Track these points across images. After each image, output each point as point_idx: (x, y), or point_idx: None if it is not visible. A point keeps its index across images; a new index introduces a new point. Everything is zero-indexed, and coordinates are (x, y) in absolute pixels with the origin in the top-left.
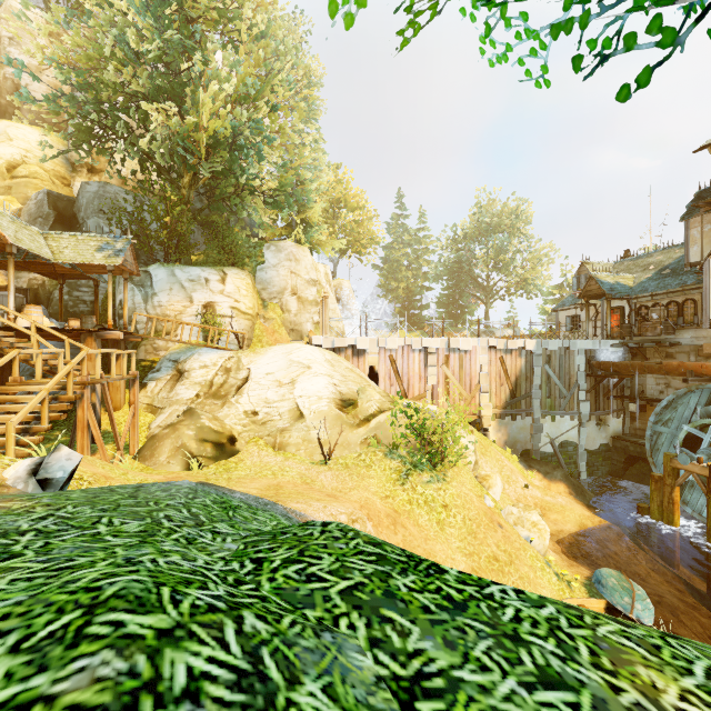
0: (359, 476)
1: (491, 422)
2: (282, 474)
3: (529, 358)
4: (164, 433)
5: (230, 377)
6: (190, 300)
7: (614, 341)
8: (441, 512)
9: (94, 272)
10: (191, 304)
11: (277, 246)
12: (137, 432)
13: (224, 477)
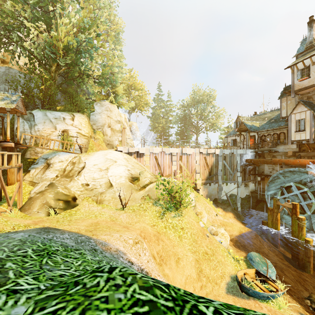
0: (140, 215)
1: (200, 186)
2: (100, 216)
3: (216, 157)
4: (37, 196)
5: (75, 166)
6: (55, 128)
7: (252, 150)
8: (180, 231)
9: (0, 112)
10: (55, 130)
11: (100, 103)
12: (21, 196)
13: (68, 219)
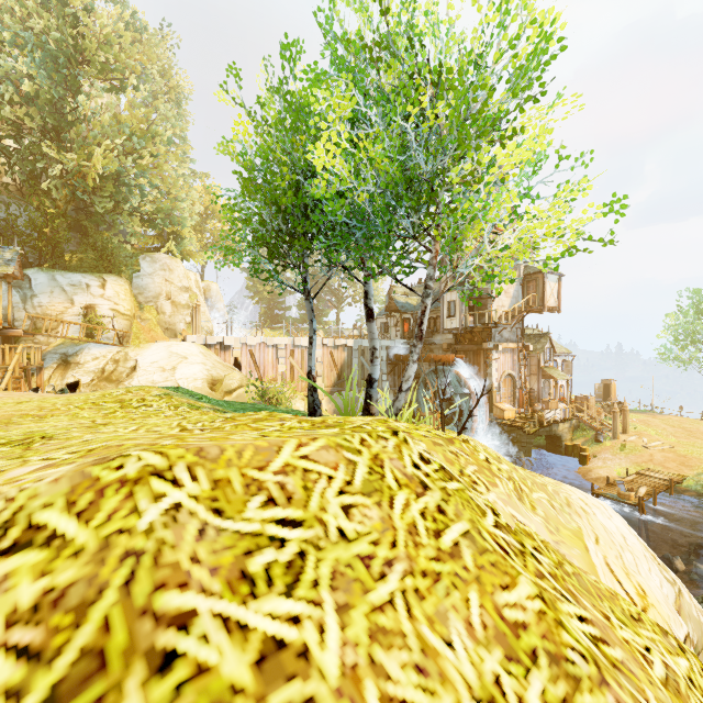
0: None
1: (324, 397)
2: None
3: (350, 352)
4: None
5: (119, 366)
6: (71, 302)
7: (404, 341)
8: None
9: None
10: (72, 306)
11: (152, 257)
12: None
13: None
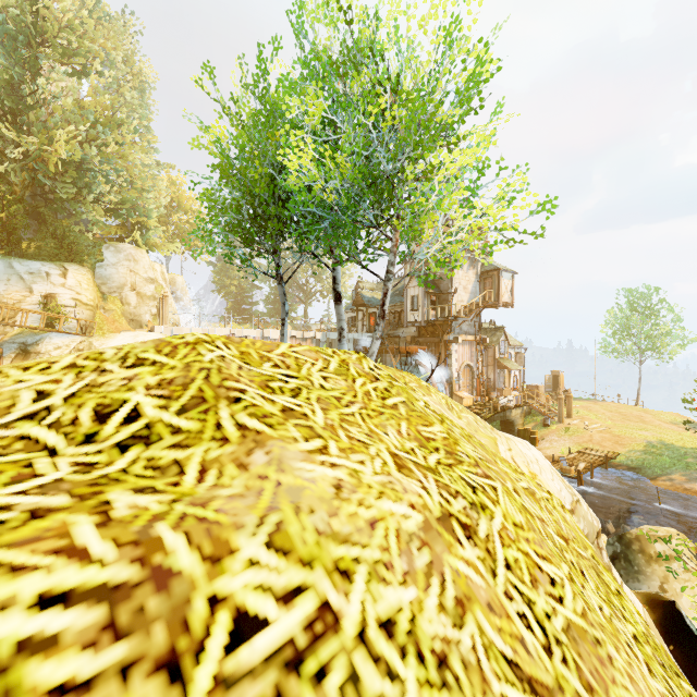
0: None
1: None
2: None
3: (318, 344)
4: None
5: None
6: (30, 290)
7: (370, 334)
8: None
9: None
10: (31, 295)
11: (116, 247)
12: None
13: None
